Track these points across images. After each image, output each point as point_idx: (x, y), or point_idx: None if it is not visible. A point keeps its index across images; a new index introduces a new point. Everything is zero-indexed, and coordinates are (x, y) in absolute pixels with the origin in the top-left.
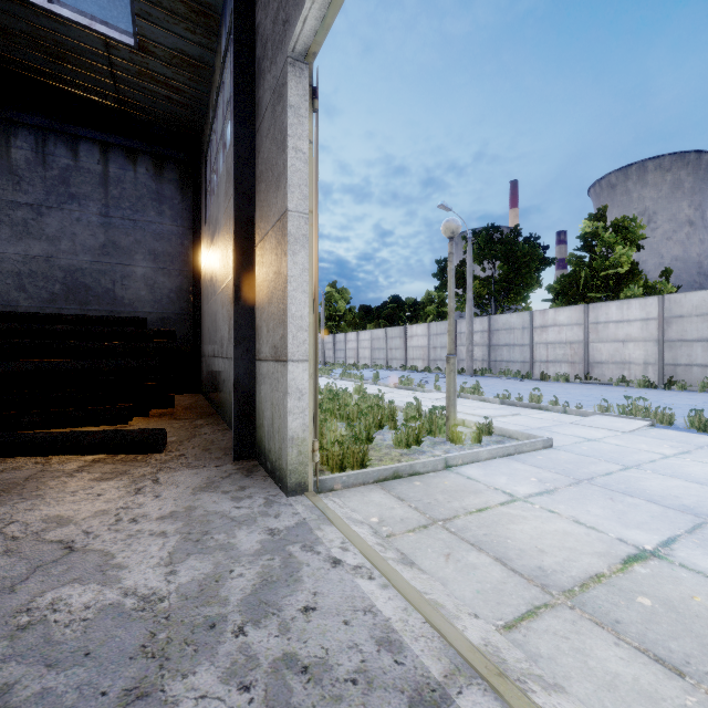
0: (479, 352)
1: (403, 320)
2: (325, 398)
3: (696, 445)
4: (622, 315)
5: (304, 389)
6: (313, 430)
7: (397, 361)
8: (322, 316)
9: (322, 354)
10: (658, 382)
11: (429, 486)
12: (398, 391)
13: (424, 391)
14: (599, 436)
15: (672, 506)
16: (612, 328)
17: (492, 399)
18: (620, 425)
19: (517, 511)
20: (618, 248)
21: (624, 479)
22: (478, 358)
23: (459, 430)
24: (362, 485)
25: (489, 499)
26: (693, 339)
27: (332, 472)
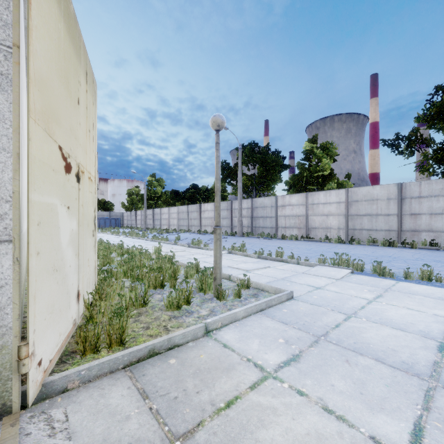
0: (246, 221)
1: (199, 200)
2: (125, 260)
3: (383, 288)
4: (326, 200)
5: (4, 280)
6: (79, 303)
7: (195, 227)
8: (145, 197)
9: (145, 222)
10: (345, 239)
11: (184, 364)
12: (190, 249)
13: (208, 249)
14: (322, 284)
15: (396, 364)
16: (321, 207)
17: (252, 255)
18: (333, 273)
19: (267, 399)
20: (324, 160)
21: (350, 331)
22: (245, 225)
23: (226, 285)
24: (108, 374)
25: (240, 380)
26: (363, 214)
27: (83, 356)
